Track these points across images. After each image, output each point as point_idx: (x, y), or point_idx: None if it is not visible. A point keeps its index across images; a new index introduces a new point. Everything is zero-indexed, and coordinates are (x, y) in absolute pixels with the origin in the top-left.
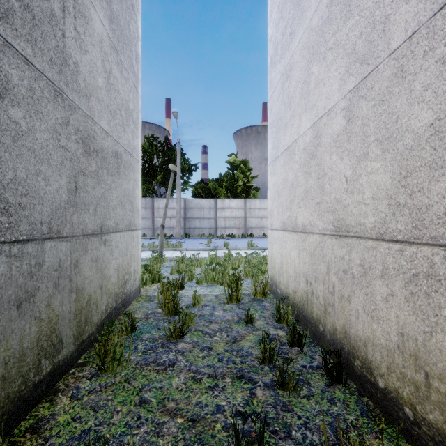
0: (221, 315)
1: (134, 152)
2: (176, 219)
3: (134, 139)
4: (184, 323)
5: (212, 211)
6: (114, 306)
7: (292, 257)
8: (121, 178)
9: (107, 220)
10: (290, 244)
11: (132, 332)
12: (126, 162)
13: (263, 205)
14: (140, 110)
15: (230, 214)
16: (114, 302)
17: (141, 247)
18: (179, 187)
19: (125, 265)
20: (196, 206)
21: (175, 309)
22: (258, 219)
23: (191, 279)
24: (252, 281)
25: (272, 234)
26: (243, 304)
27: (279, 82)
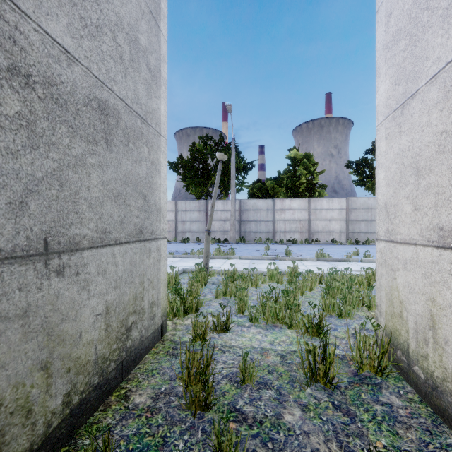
0: (299, 428)
1: (150, 117)
2: (230, 222)
3: (152, 97)
4: None
5: (270, 213)
6: (95, 384)
7: None
8: (117, 152)
9: (71, 225)
10: None
11: None
12: (130, 127)
13: (331, 206)
14: (164, 59)
15: (291, 216)
16: (95, 375)
17: (190, 253)
18: (233, 187)
19: (127, 300)
20: (252, 208)
21: (205, 398)
22: (325, 221)
23: (241, 310)
24: (340, 322)
25: (391, 250)
26: (340, 393)
27: None
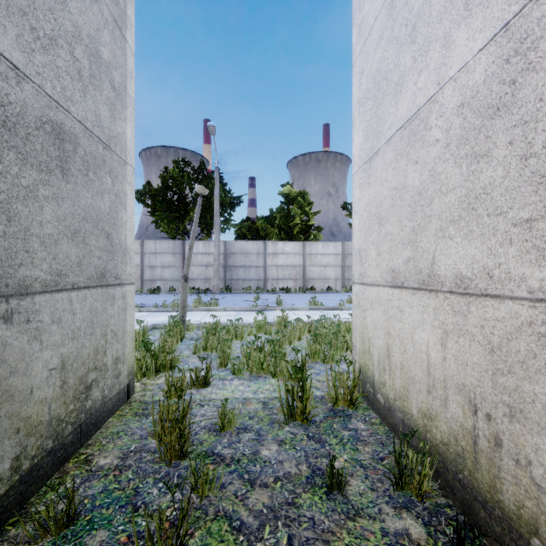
0: (275, 458)
1: (114, 143)
2: (214, 268)
3: (116, 119)
4: (185, 512)
5: (261, 257)
6: (49, 448)
7: (419, 342)
8: (74, 183)
9: (20, 266)
10: (415, 316)
11: (69, 524)
12: (91, 154)
13: (327, 250)
14: (131, 75)
15: (284, 261)
16: (49, 438)
17: (162, 306)
18: (217, 225)
19: (86, 354)
20: (239, 251)
21: (181, 446)
22: (320, 267)
23: (224, 364)
24: (324, 367)
25: (363, 292)
26: (315, 426)
27: (382, 9)
